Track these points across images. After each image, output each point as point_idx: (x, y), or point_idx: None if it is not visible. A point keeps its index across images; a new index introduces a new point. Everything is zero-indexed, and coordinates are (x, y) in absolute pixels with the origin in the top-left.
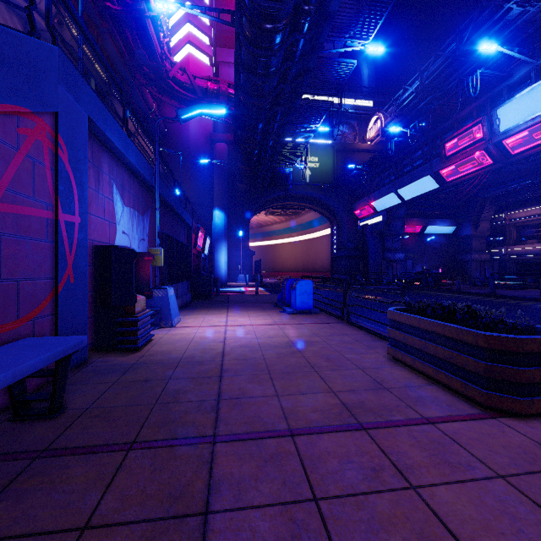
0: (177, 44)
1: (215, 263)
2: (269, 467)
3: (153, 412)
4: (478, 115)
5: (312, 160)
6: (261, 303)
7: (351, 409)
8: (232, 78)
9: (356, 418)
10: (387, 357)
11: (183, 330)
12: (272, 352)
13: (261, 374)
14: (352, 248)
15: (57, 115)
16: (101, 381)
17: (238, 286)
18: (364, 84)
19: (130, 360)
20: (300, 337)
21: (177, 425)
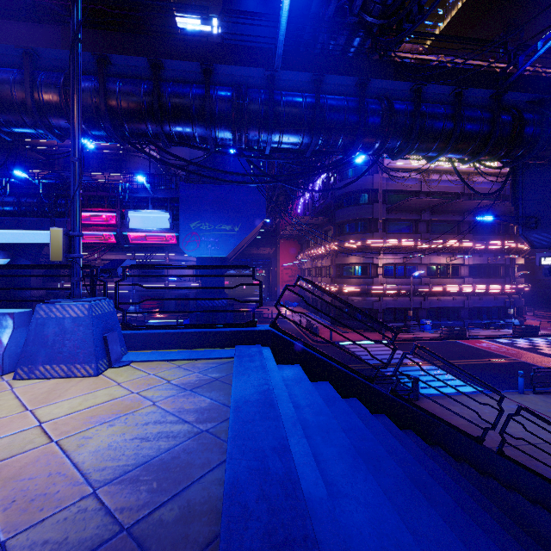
0: None
1: None
2: None
3: None
4: (107, 202)
5: None
6: None
7: None
8: None
9: None
10: None
11: None
12: None
13: None
14: None
15: None
16: None
17: None
18: None
19: None
20: None
21: None
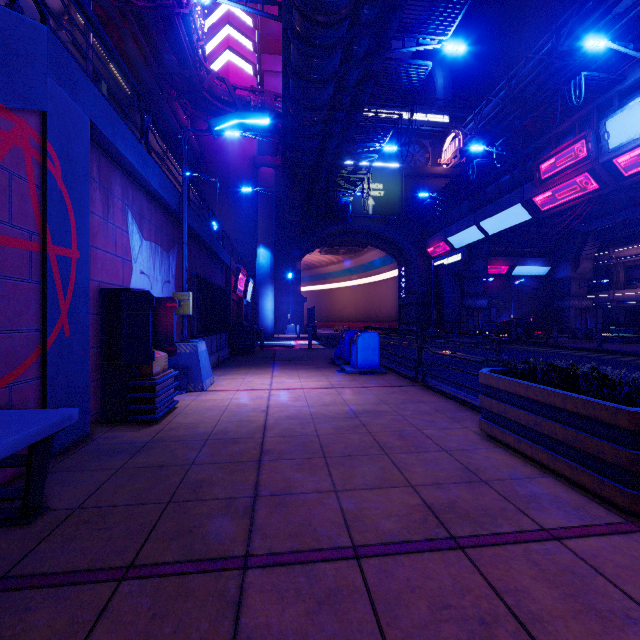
0: (214, 50)
1: (259, 311)
2: (324, 615)
3: (164, 516)
4: (580, 129)
5: (375, 187)
6: (314, 359)
7: (438, 514)
8: (279, 90)
9: (447, 528)
10: (479, 435)
11: (215, 395)
12: (328, 425)
13: (314, 457)
14: (424, 294)
15: (46, 116)
16: (102, 467)
17: (287, 339)
18: (439, 95)
19: (144, 436)
20: (364, 405)
21: (195, 538)
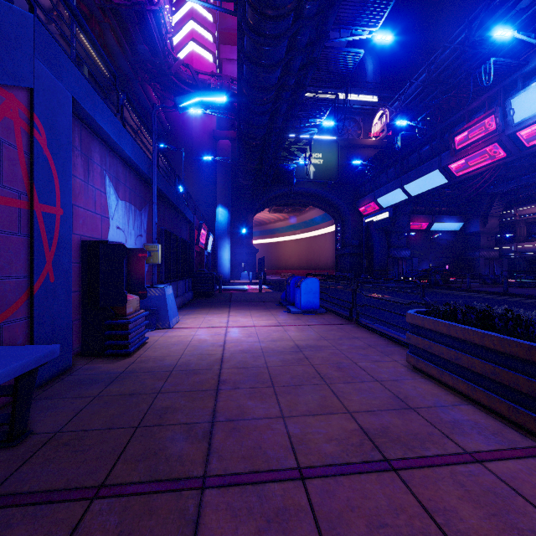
0: (180, 41)
1: (218, 260)
2: (273, 533)
3: (133, 440)
4: (489, 106)
5: (316, 156)
6: (264, 301)
7: (373, 438)
8: (235, 75)
9: (381, 451)
10: (407, 367)
11: (180, 332)
12: (276, 358)
13: (264, 386)
14: (357, 246)
15: (33, 92)
16: (81, 395)
17: (242, 284)
18: (369, 79)
19: (118, 368)
20: (307, 341)
21: (160, 460)
